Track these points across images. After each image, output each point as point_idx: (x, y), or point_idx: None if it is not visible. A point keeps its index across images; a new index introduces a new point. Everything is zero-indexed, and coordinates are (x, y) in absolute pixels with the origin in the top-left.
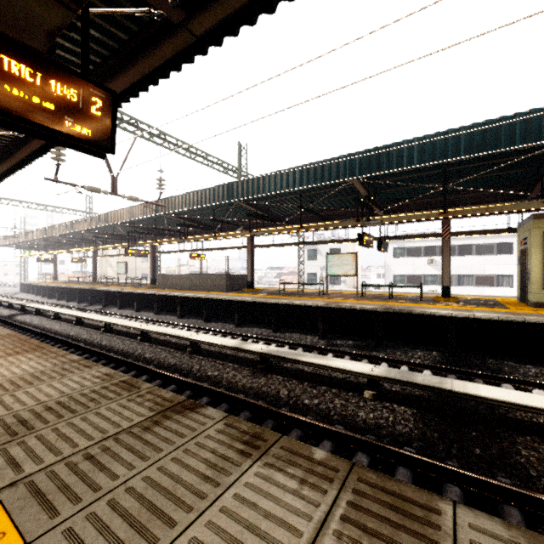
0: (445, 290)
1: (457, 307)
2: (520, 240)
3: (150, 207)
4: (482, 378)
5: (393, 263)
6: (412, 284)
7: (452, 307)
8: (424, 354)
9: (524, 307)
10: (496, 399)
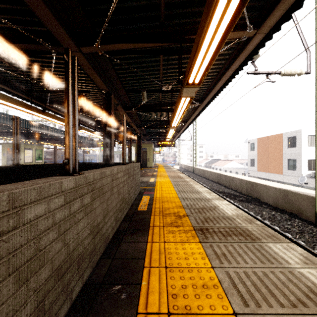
0: None
1: None
2: (7, 148)
3: None
4: None
5: None
6: None
7: None
8: None
9: None
10: None
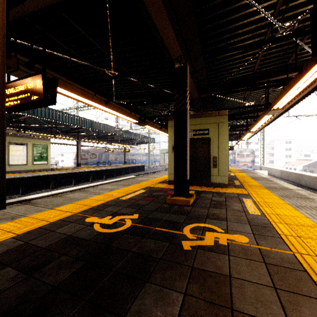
0: None
1: None
2: None
3: None
4: None
5: None
6: None
7: None
8: None
9: None
10: (39, 196)
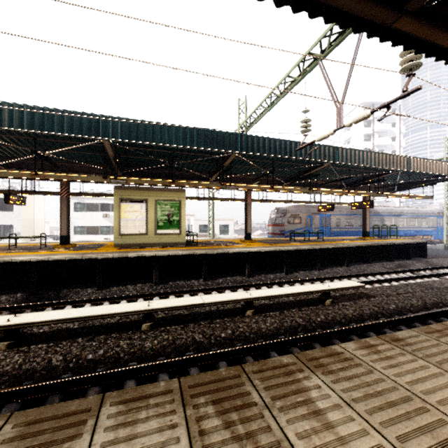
0: (64, 238)
1: (56, 252)
2: None
3: None
4: (34, 308)
5: (74, 216)
6: (91, 234)
7: (51, 252)
8: (9, 297)
9: (111, 248)
10: None
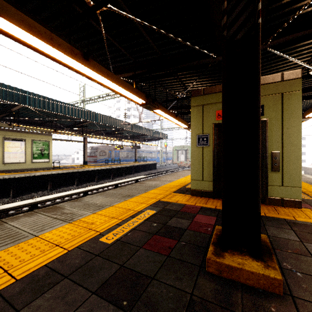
0: None
1: None
2: None
3: None
4: None
5: None
6: None
7: None
8: None
9: None
10: (16, 206)
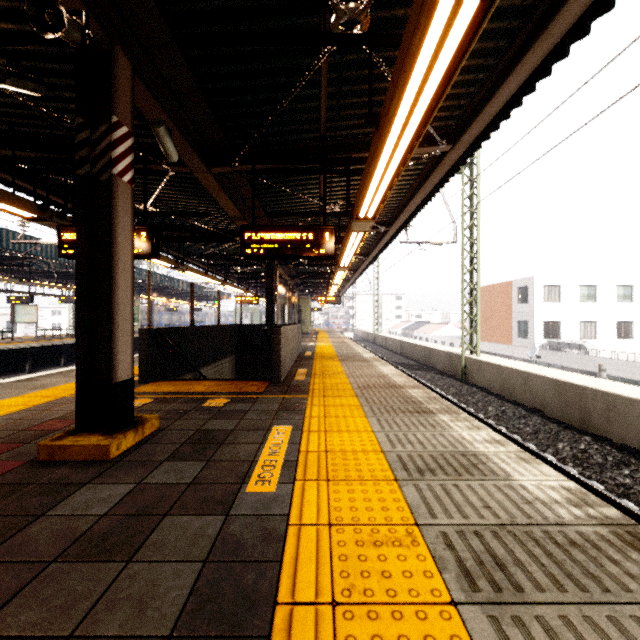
0: None
1: None
2: None
3: (33, 249)
4: None
5: None
6: None
7: None
8: None
9: None
10: None
